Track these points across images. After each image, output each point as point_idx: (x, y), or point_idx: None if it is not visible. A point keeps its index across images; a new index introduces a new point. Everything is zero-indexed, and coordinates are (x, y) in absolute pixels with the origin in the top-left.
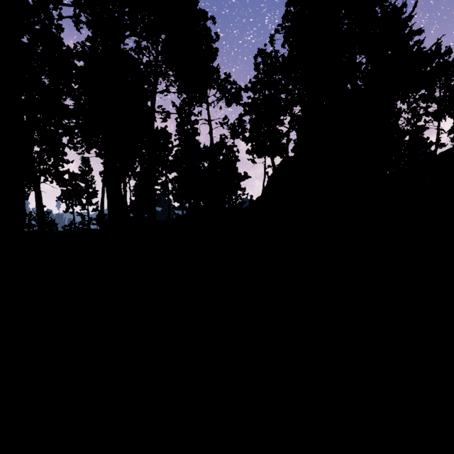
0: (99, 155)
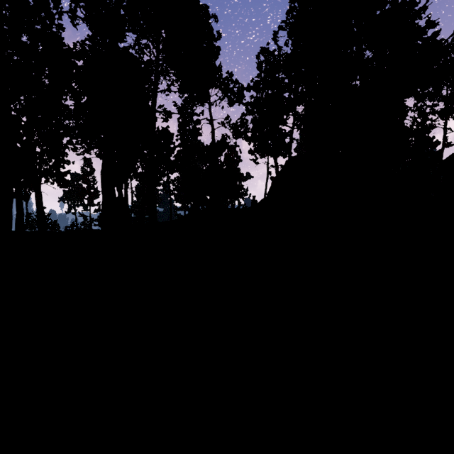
0: (99, 156)
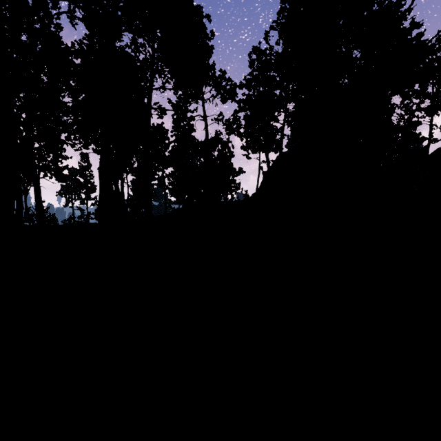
0: (96, 151)
